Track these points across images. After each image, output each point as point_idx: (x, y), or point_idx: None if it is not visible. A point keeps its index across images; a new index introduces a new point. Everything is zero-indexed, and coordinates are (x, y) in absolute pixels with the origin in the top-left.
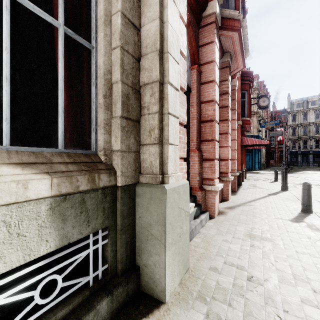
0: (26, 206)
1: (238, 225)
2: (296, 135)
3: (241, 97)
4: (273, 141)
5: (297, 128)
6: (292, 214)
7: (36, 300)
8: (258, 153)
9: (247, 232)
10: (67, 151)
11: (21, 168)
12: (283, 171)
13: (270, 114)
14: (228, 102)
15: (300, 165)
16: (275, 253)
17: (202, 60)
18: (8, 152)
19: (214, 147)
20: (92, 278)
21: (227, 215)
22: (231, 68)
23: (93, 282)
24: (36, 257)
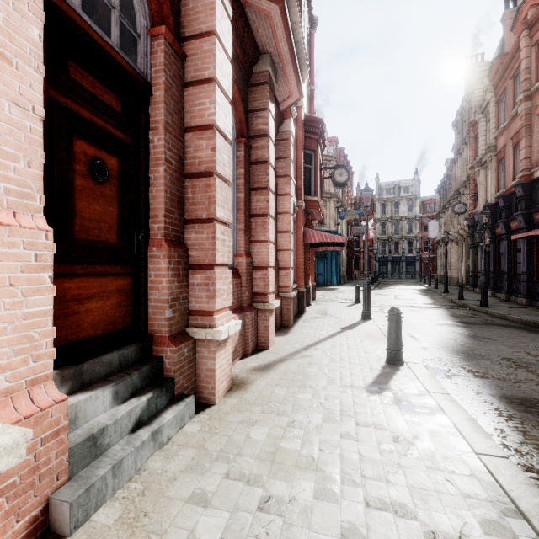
0: None
1: (260, 421)
2: (386, 234)
3: (306, 162)
4: (358, 242)
5: (387, 224)
6: (371, 371)
7: None
8: (337, 259)
9: (270, 446)
10: None
11: None
12: (364, 287)
13: (354, 201)
14: (268, 153)
15: (390, 276)
16: (315, 528)
17: (187, 28)
18: None
19: (214, 236)
20: None
21: (249, 390)
22: (279, 95)
23: None
24: None
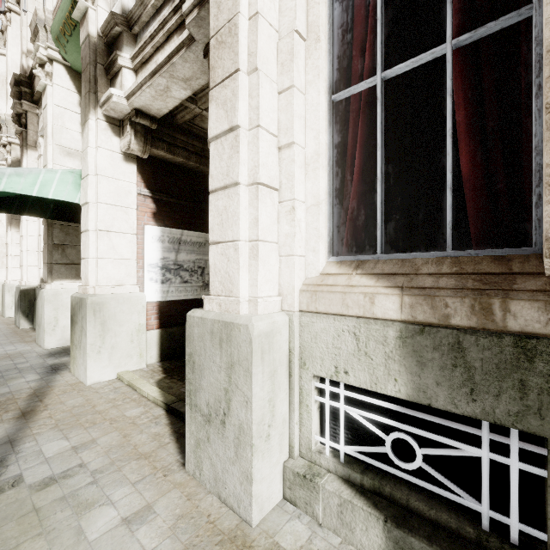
0: (373, 325)
1: None
2: None
3: None
4: None
5: None
6: None
7: (386, 449)
8: None
9: None
10: (456, 254)
11: (376, 279)
12: None
13: None
14: None
15: None
16: None
17: None
18: (377, 261)
19: None
20: (487, 515)
21: None
22: None
23: (495, 531)
24: (383, 392)
